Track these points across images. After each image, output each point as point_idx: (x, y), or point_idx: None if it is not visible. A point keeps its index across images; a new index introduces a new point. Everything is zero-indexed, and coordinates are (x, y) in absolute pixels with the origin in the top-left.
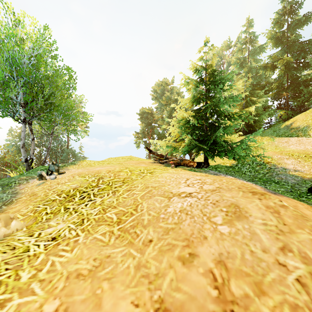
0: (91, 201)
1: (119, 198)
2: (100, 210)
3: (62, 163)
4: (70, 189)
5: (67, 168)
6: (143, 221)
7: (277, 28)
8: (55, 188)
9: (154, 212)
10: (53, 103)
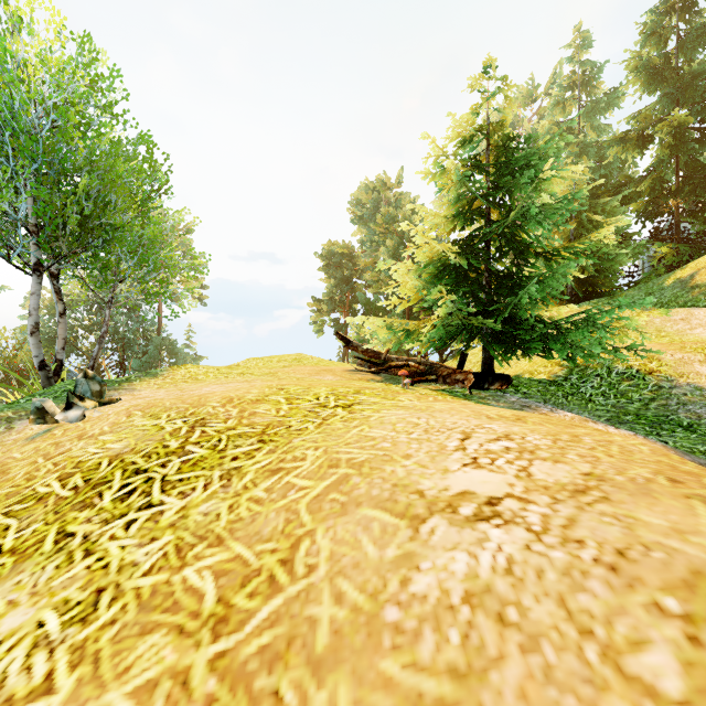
0: (149, 507)
1: (240, 500)
2: (166, 551)
3: (145, 369)
4: (103, 460)
5: (130, 388)
6: (311, 632)
7: (653, 45)
8: (64, 452)
9: (357, 589)
10: (111, 226)
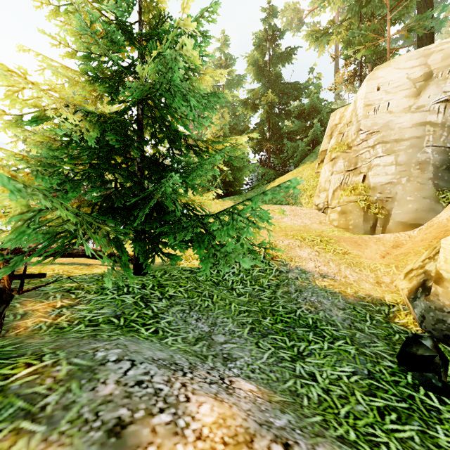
0: None
1: None
2: None
3: None
4: None
5: None
6: None
7: (259, 53)
8: None
9: None
10: None
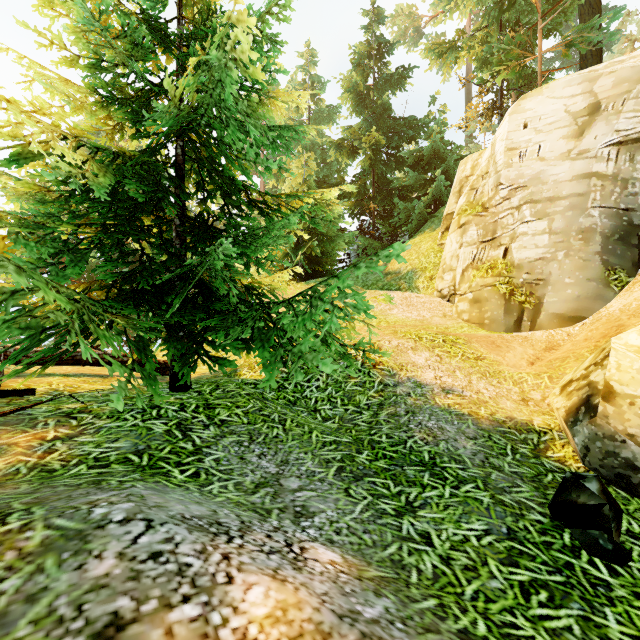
0: None
1: None
2: None
3: None
4: None
5: None
6: None
7: (359, 75)
8: None
9: None
10: None
